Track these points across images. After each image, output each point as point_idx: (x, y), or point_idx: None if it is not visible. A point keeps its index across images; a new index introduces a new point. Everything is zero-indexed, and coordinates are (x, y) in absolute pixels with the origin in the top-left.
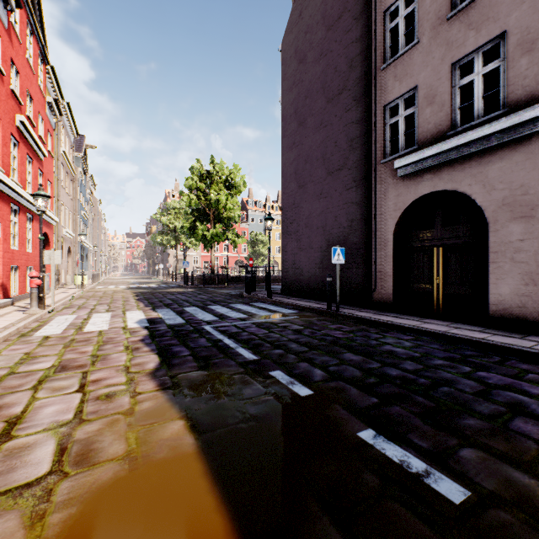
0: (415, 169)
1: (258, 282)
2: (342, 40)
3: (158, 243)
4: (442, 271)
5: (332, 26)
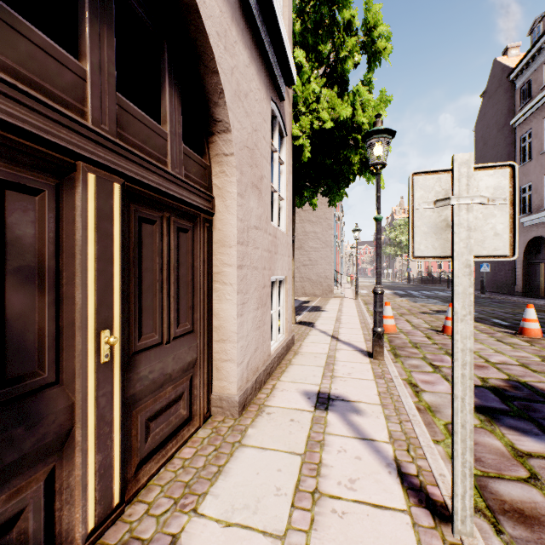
0: (529, 224)
1: None
2: (504, 141)
3: (387, 253)
4: (543, 275)
5: (499, 130)
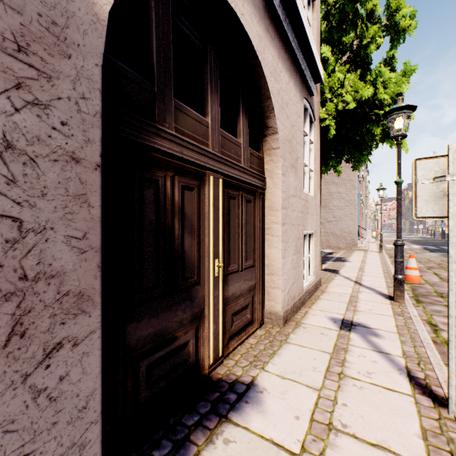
0: None
1: None
2: None
3: None
4: None
5: None
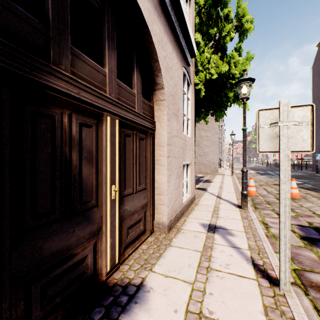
0: None
1: (310, 167)
2: None
3: (253, 148)
4: None
5: None
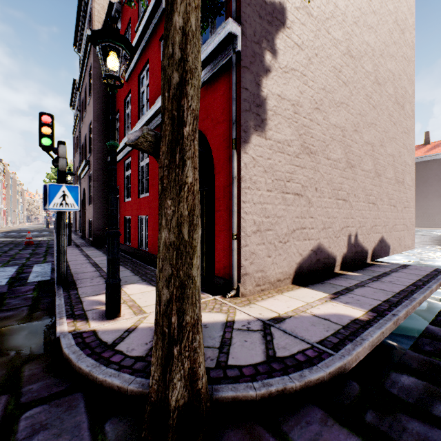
0: None
1: None
2: None
3: None
4: None
5: None
